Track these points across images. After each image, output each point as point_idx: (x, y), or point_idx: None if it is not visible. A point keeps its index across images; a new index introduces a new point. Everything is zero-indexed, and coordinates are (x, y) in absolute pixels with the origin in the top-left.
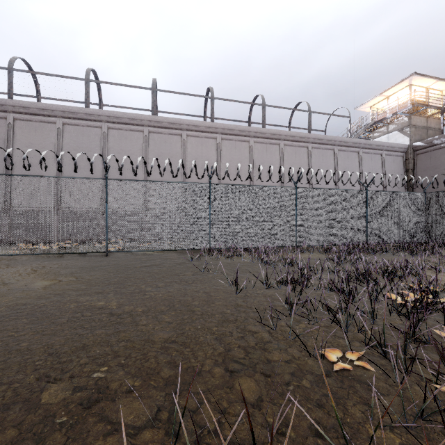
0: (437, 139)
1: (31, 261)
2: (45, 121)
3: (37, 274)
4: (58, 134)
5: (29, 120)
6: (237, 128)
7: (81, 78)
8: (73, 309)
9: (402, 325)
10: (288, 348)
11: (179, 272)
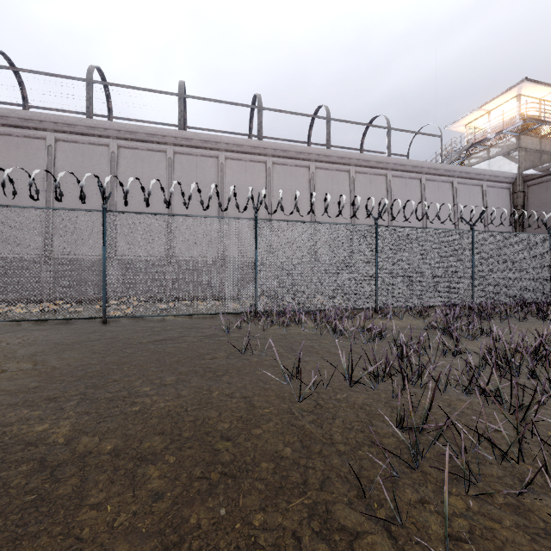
0: None
1: None
2: (31, 136)
3: None
4: (48, 154)
5: (8, 134)
6: (293, 149)
7: (80, 78)
8: None
9: None
10: None
11: (205, 353)
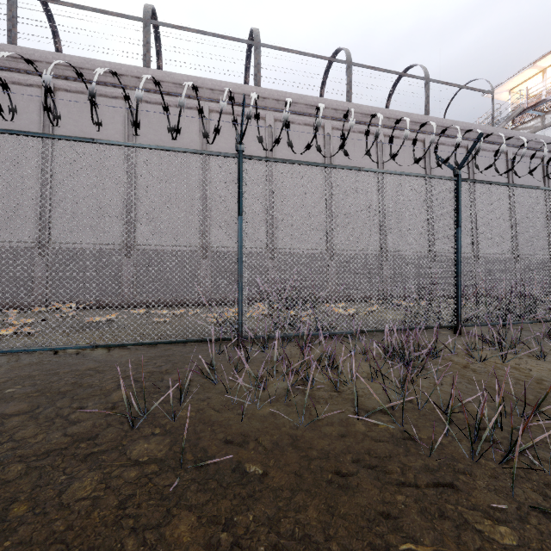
0: None
1: None
2: None
3: None
4: None
5: None
6: (302, 101)
7: None
8: None
9: None
10: None
11: None
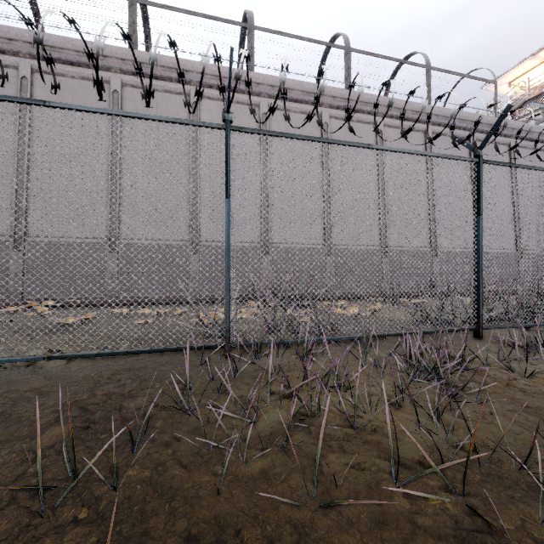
0: None
1: None
2: None
3: None
4: None
5: None
6: (298, 87)
7: None
8: None
9: None
10: None
11: None
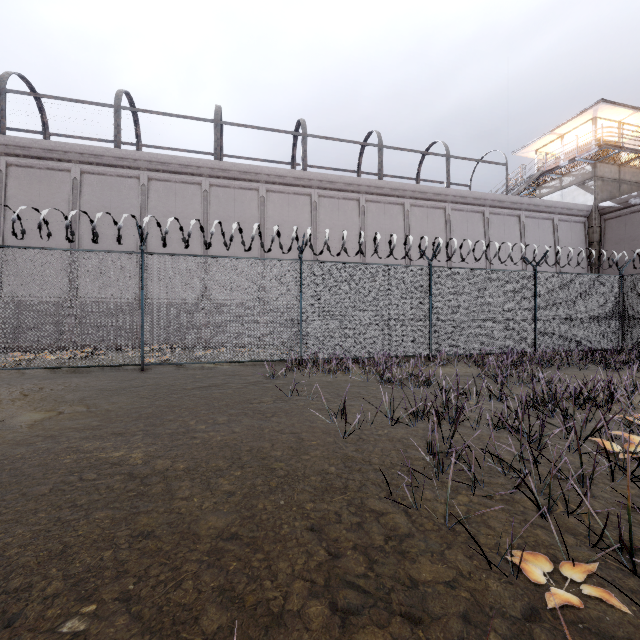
0: (636, 197)
1: (25, 378)
2: (54, 168)
3: (28, 401)
4: (73, 188)
5: (30, 167)
6: (341, 181)
7: (108, 105)
8: (68, 465)
9: (638, 497)
10: (445, 551)
11: (251, 398)
